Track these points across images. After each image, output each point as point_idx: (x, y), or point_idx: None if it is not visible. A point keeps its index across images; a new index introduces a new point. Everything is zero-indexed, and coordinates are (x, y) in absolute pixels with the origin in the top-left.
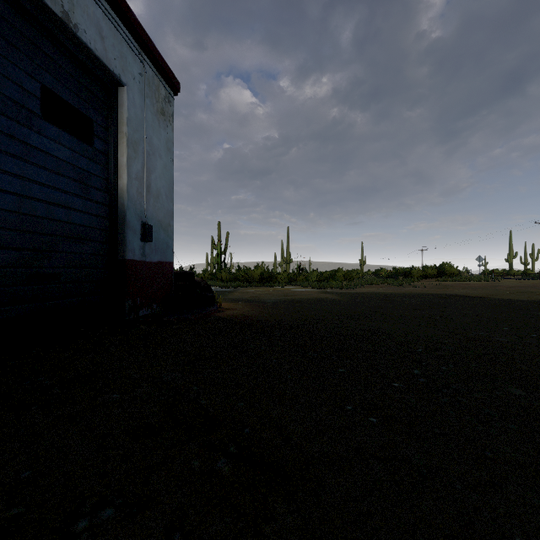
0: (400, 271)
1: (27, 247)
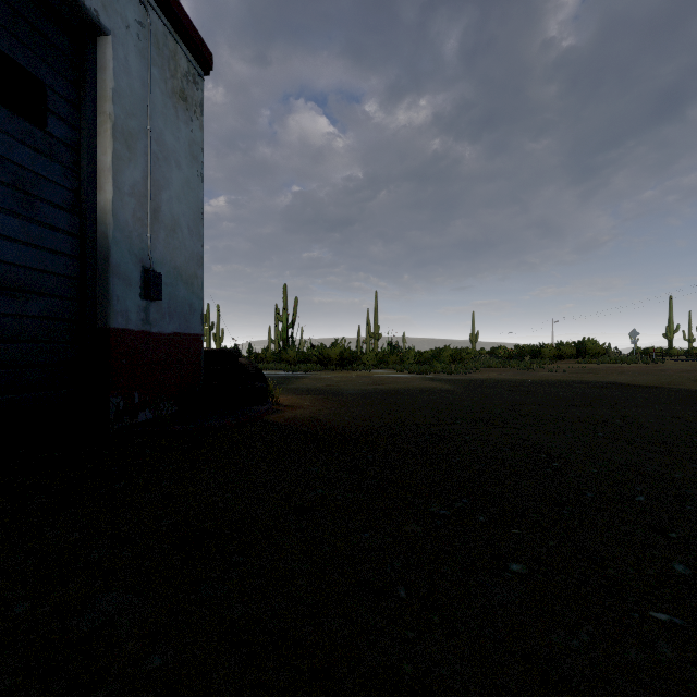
0: (526, 349)
1: None
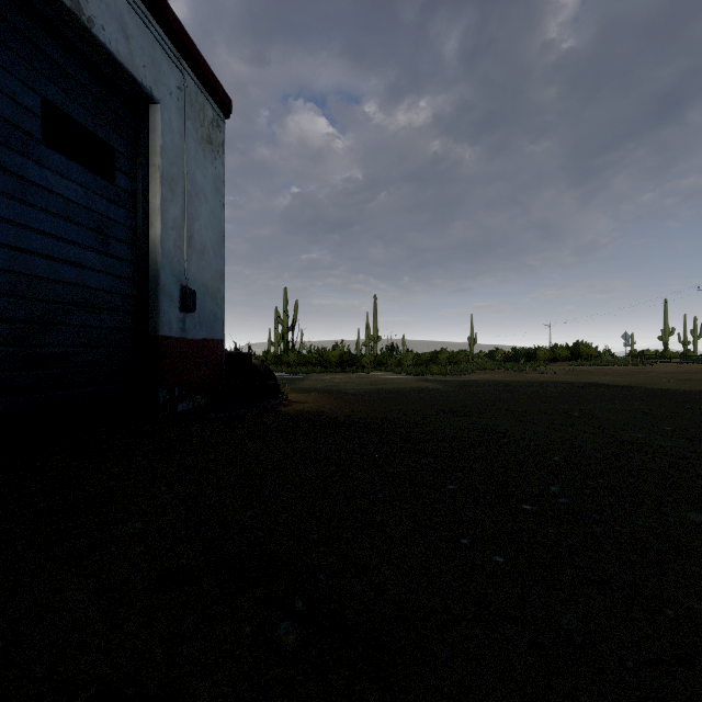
0: (521, 352)
1: (23, 318)
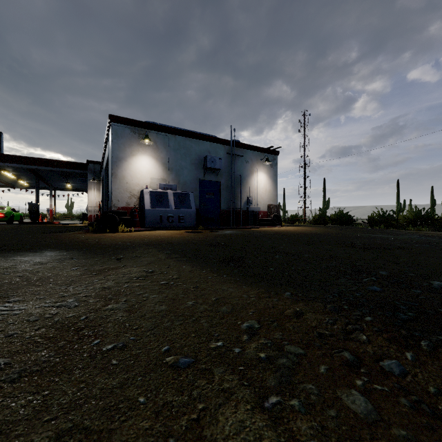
0: None
1: None
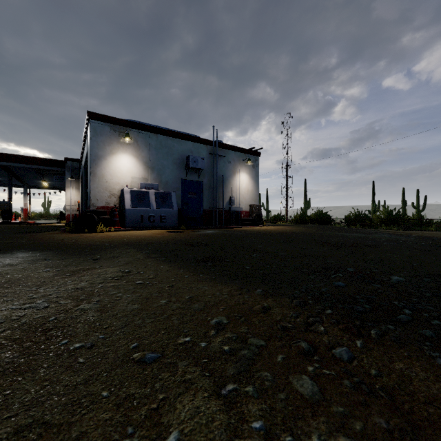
0: None
1: None
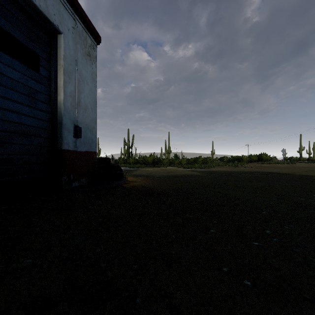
0: (235, 158)
1: None
